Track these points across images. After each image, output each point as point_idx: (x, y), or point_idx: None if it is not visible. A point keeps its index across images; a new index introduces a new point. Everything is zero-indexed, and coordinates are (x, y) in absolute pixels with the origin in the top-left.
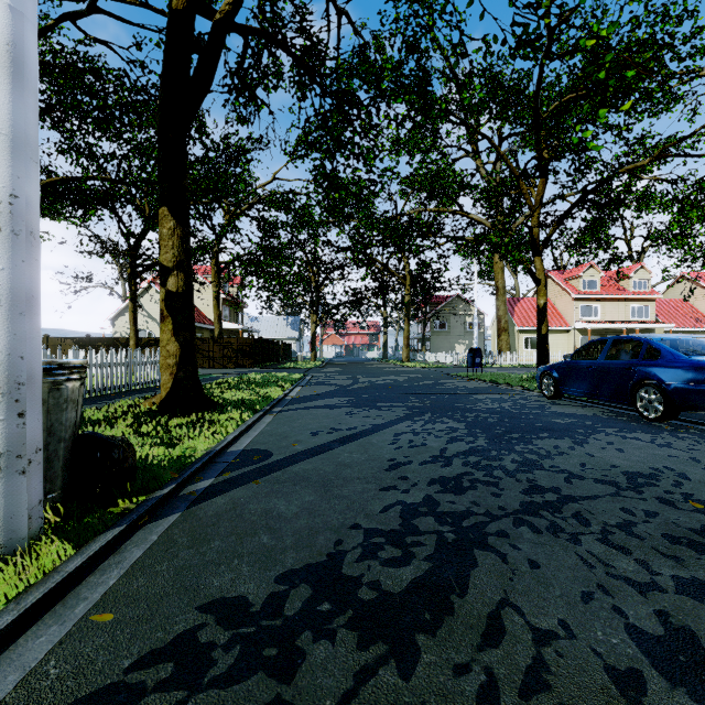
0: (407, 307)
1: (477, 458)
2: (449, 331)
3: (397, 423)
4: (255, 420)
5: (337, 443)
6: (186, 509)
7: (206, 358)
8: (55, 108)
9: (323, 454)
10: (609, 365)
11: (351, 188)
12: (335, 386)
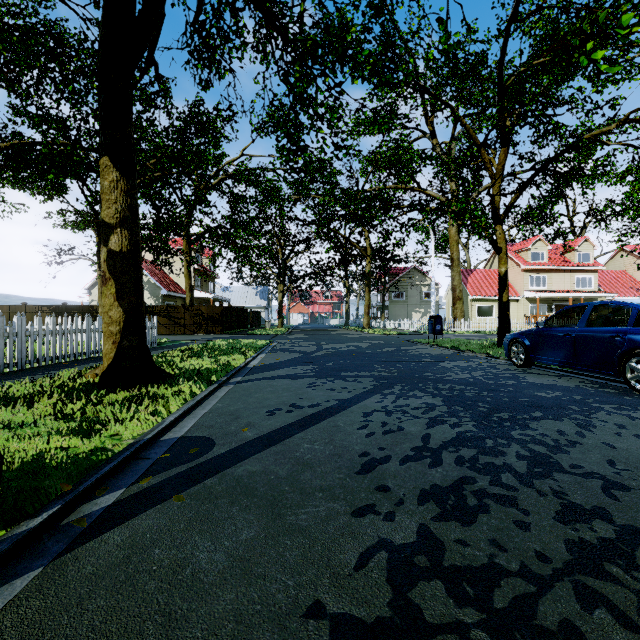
0: (367, 278)
1: (472, 452)
2: (407, 300)
3: (365, 398)
4: (206, 394)
5: (296, 427)
6: (55, 558)
7: (178, 325)
8: (7, 65)
9: (277, 445)
10: (591, 332)
11: (316, 166)
12: (299, 353)
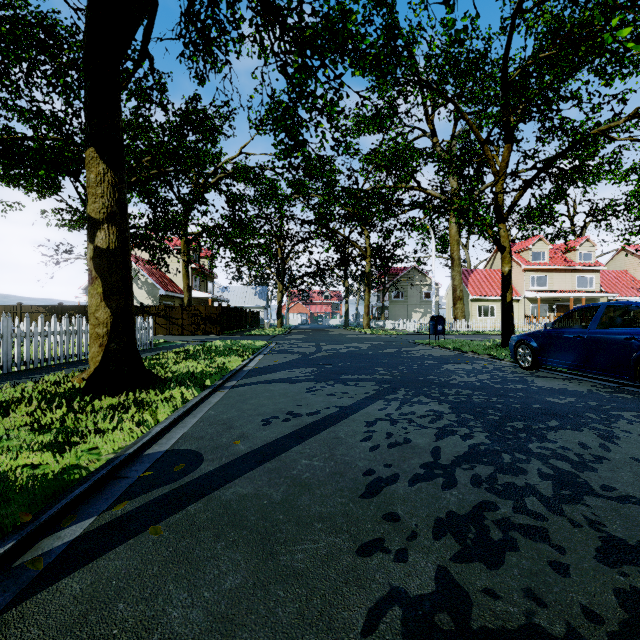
0: (367, 278)
1: (488, 469)
2: (406, 300)
3: (367, 404)
4: (199, 400)
5: (294, 438)
6: None
7: (175, 325)
8: None
9: (272, 460)
10: (604, 334)
11: None
12: (298, 354)
